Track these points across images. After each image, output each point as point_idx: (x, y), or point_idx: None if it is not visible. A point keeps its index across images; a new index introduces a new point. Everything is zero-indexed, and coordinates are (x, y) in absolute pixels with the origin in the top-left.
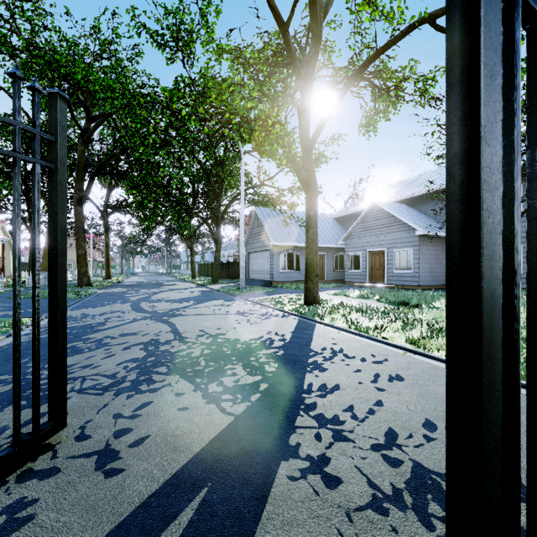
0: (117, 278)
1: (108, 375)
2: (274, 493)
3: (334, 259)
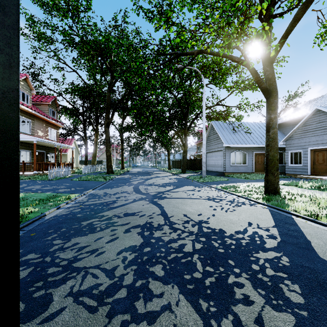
0: (127, 169)
1: (107, 270)
2: None
3: None
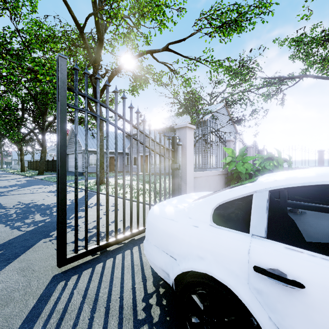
0: None
1: None
2: (35, 246)
3: None
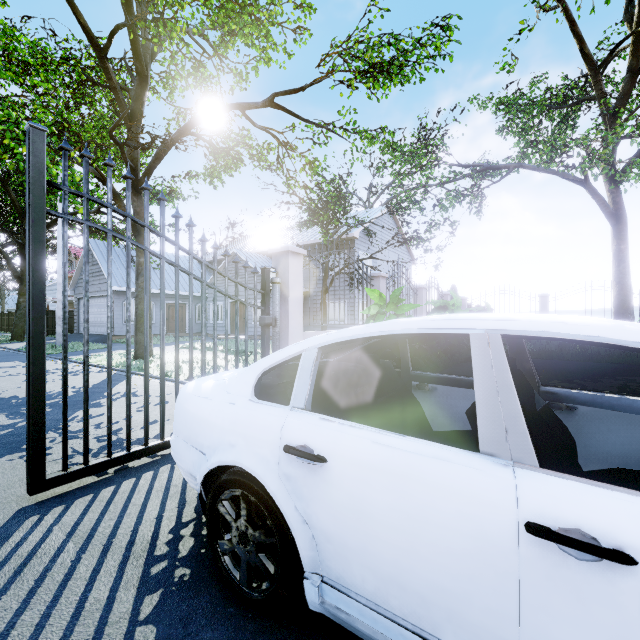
0: None
1: None
2: None
3: (197, 309)
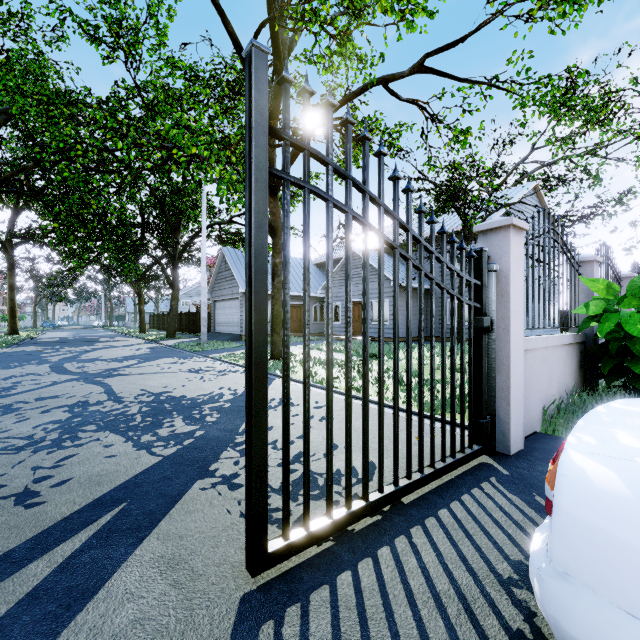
0: (27, 334)
1: (23, 437)
2: (185, 498)
3: (314, 310)
